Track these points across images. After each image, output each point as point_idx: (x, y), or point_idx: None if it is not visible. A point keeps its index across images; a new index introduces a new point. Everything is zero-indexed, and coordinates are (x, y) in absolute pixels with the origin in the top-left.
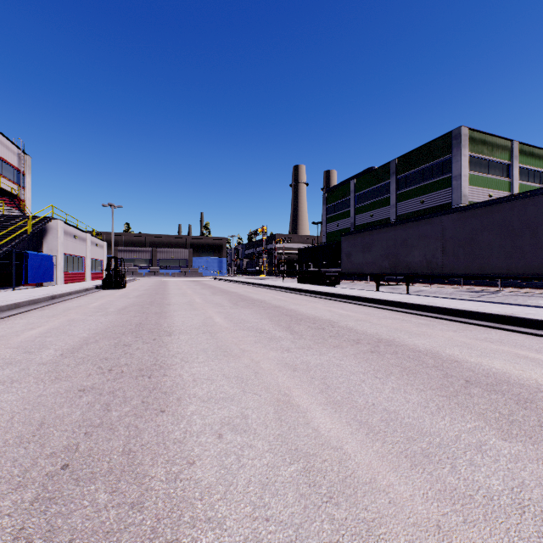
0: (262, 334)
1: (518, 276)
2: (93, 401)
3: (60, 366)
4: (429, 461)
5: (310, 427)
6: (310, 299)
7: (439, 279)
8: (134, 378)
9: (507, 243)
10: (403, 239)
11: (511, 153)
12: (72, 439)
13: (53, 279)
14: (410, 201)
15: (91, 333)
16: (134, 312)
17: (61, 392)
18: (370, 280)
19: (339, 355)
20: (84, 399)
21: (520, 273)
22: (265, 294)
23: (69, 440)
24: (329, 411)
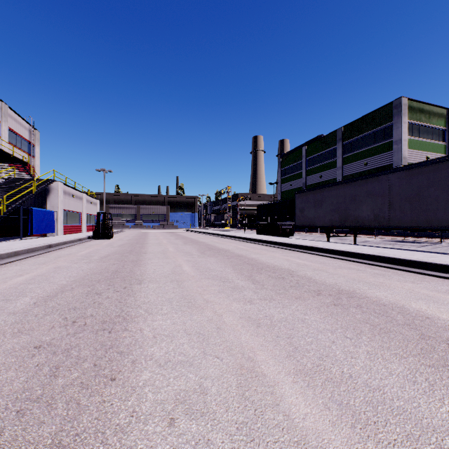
0: (226, 283)
1: None
2: (43, 363)
3: (28, 316)
4: None
5: (281, 410)
6: (268, 248)
7: (381, 231)
8: (94, 333)
9: None
10: (352, 196)
11: (446, 119)
12: None
13: (54, 231)
14: (354, 163)
15: (70, 281)
16: (114, 260)
17: (16, 349)
18: (320, 232)
19: (302, 307)
20: (35, 359)
21: None
22: (229, 244)
23: None
24: (301, 386)
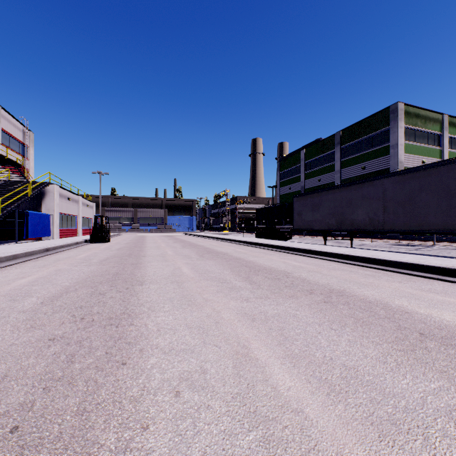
0: (224, 284)
1: (454, 231)
2: (60, 352)
3: (38, 314)
4: (398, 430)
5: (269, 384)
6: (266, 251)
7: (378, 234)
8: (102, 327)
9: (444, 203)
10: (348, 200)
11: (441, 124)
12: (29, 395)
13: (50, 234)
14: (352, 167)
15: (72, 282)
16: (113, 263)
17: (32, 341)
18: (318, 235)
19: (295, 305)
20: (52, 349)
21: (455, 229)
22: (228, 247)
23: (27, 396)
24: (288, 366)
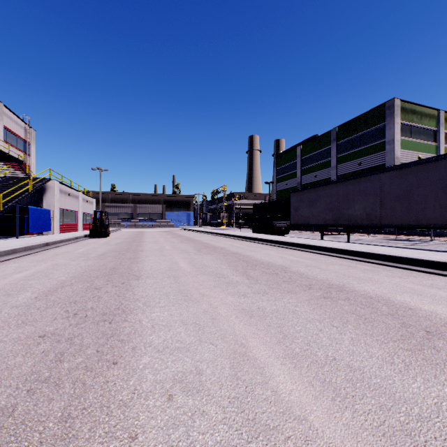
0: (221, 279)
1: None
2: (49, 349)
3: (31, 309)
4: (414, 442)
5: (269, 387)
6: (263, 246)
7: (374, 230)
8: (95, 324)
9: (442, 197)
10: (345, 195)
11: (437, 120)
12: (12, 399)
13: (51, 229)
14: (348, 163)
15: (69, 277)
16: (111, 257)
17: (21, 338)
18: (314, 230)
19: (294, 300)
20: (41, 346)
21: None
22: (225, 242)
23: (9, 400)
24: (288, 367)
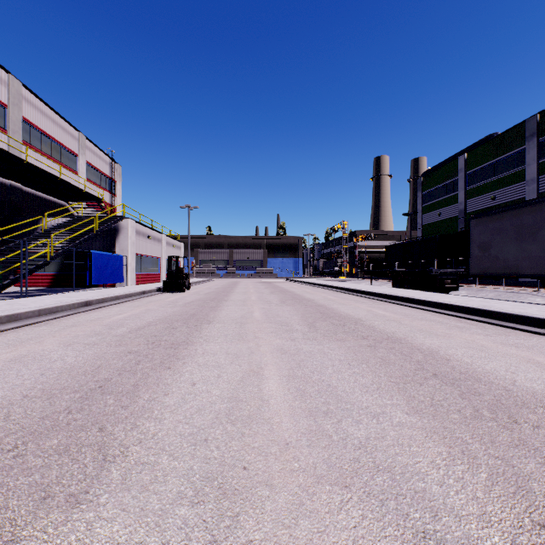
0: None
1: None
2: None
3: None
4: None
5: None
6: (439, 318)
7: None
8: None
9: None
10: None
11: None
12: None
13: (123, 280)
14: None
15: None
16: (141, 340)
17: None
18: (504, 284)
19: None
20: None
21: None
22: (356, 305)
23: None
24: None
